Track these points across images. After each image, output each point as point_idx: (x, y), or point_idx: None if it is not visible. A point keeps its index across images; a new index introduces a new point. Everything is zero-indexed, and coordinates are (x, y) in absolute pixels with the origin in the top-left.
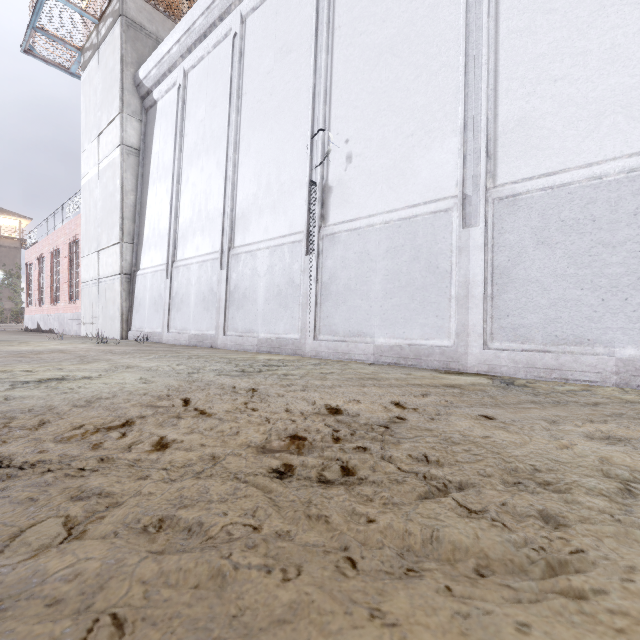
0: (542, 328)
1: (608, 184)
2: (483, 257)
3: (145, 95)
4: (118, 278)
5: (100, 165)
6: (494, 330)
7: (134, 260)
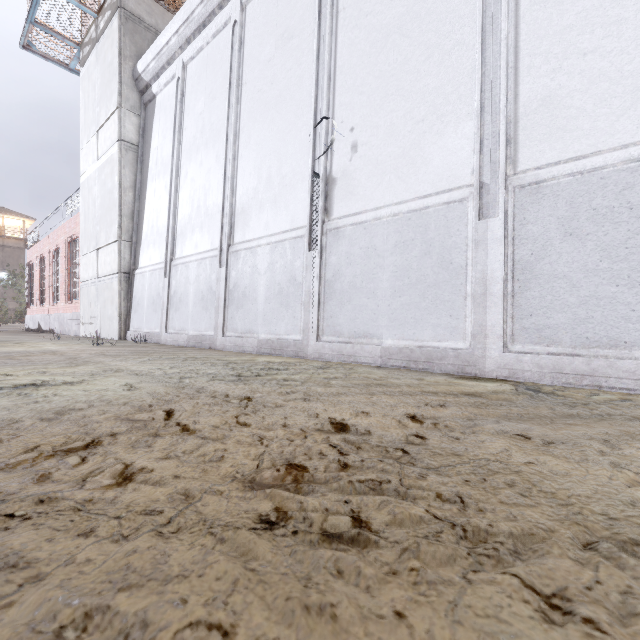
0: (571, 329)
1: None
2: (503, 251)
3: (144, 89)
4: (116, 277)
5: (99, 162)
6: (515, 331)
7: (133, 258)
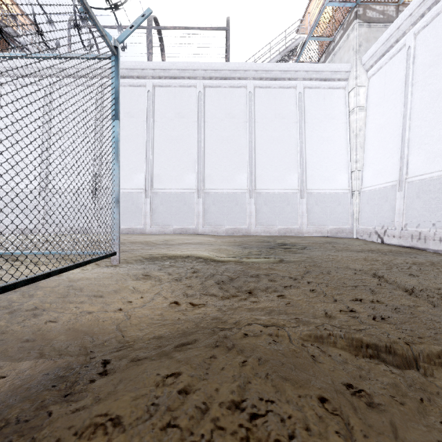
0: (161, 223)
1: (173, 194)
2: (150, 206)
3: None
4: None
5: None
6: (152, 223)
7: None
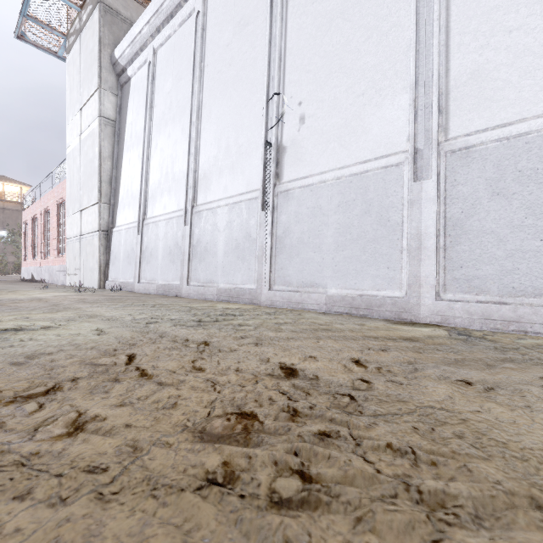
0: (498, 279)
1: None
2: (435, 209)
3: (120, 72)
4: (97, 234)
5: (82, 135)
6: (447, 281)
7: (111, 218)
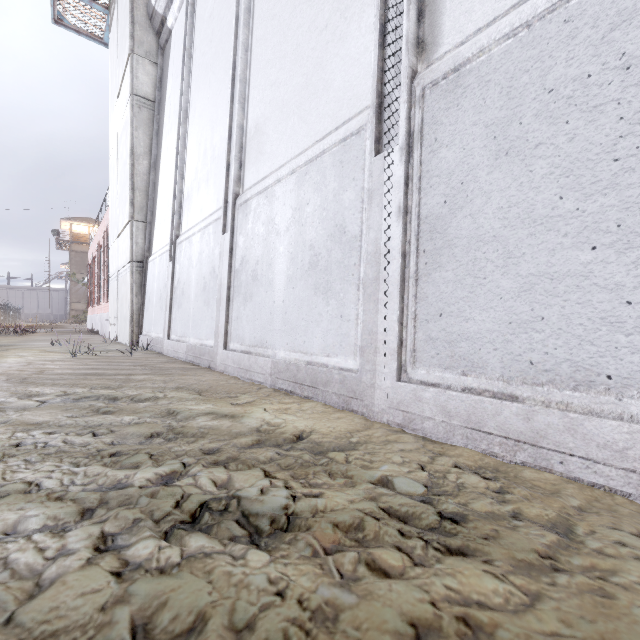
0: None
1: None
2: None
3: (160, 28)
4: (128, 267)
5: (119, 132)
6: None
7: (147, 243)
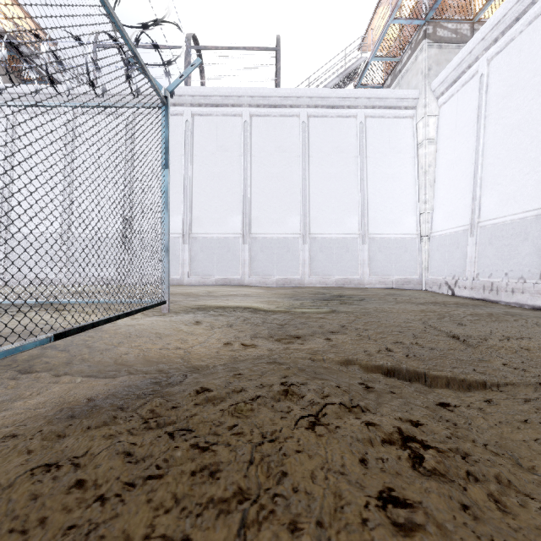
0: (202, 272)
1: (214, 239)
2: (188, 253)
3: None
4: None
5: None
6: (191, 273)
7: None
